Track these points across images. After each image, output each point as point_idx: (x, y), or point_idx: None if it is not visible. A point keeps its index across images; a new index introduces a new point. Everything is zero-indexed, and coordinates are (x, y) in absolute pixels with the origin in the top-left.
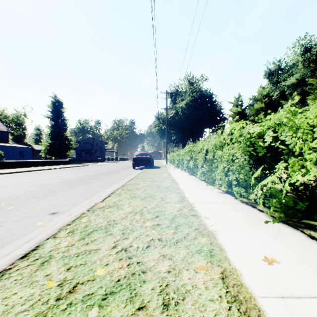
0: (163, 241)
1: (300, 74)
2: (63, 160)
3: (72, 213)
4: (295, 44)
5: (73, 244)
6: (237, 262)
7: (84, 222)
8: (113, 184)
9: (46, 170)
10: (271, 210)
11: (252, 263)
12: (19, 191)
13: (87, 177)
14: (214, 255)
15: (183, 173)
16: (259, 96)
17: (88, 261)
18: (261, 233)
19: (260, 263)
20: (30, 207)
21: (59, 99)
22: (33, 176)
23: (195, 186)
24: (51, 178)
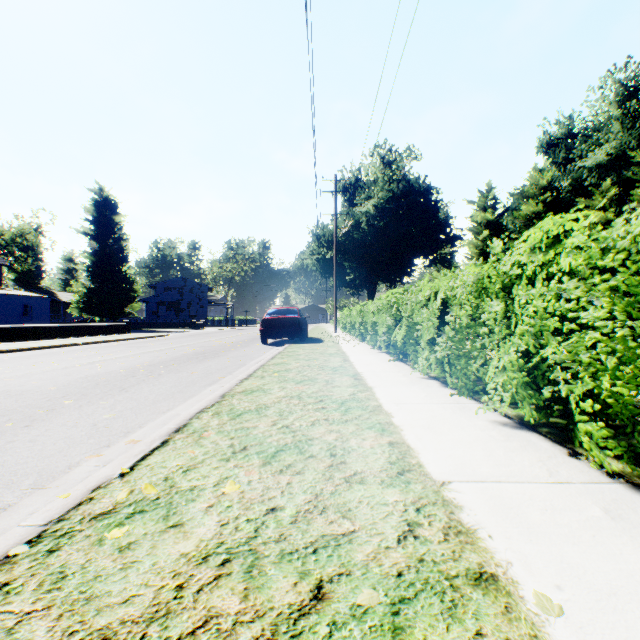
0: None
1: (617, 142)
2: (111, 325)
3: None
4: (605, 80)
5: None
6: None
7: None
8: (202, 389)
9: (64, 348)
10: None
11: None
12: None
13: (147, 367)
14: None
15: (377, 355)
16: (532, 188)
17: None
18: None
19: None
20: None
21: (109, 196)
22: (17, 364)
23: (422, 398)
24: (58, 368)
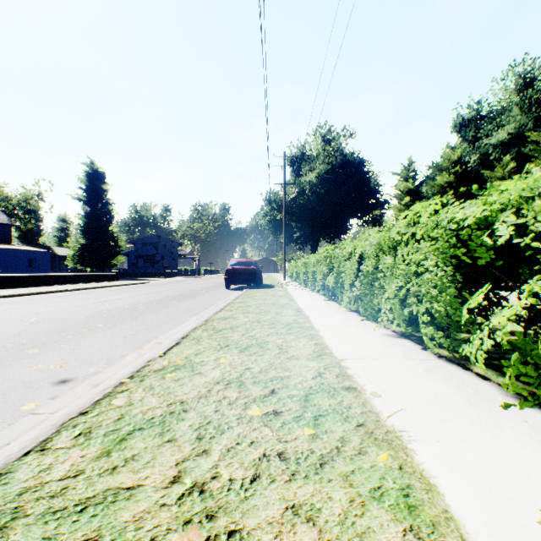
0: (289, 461)
1: (516, 124)
2: (104, 274)
3: (100, 381)
4: (506, 73)
5: (79, 471)
6: (480, 530)
7: (118, 406)
8: (189, 318)
9: (72, 291)
10: (510, 379)
11: (518, 536)
12: (9, 332)
13: (143, 304)
14: (416, 508)
15: (315, 296)
16: (445, 162)
17: (106, 530)
18: (505, 436)
19: (538, 536)
20: (21, 367)
21: (99, 168)
22: (46, 303)
23: (342, 322)
24: (78, 305)
